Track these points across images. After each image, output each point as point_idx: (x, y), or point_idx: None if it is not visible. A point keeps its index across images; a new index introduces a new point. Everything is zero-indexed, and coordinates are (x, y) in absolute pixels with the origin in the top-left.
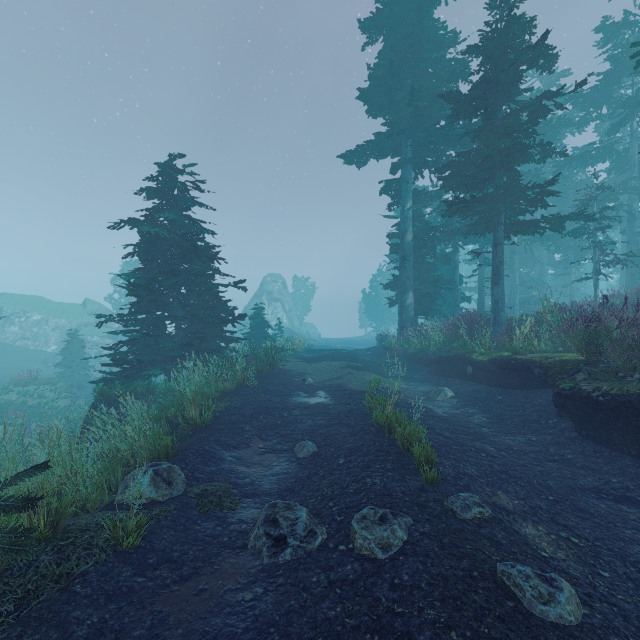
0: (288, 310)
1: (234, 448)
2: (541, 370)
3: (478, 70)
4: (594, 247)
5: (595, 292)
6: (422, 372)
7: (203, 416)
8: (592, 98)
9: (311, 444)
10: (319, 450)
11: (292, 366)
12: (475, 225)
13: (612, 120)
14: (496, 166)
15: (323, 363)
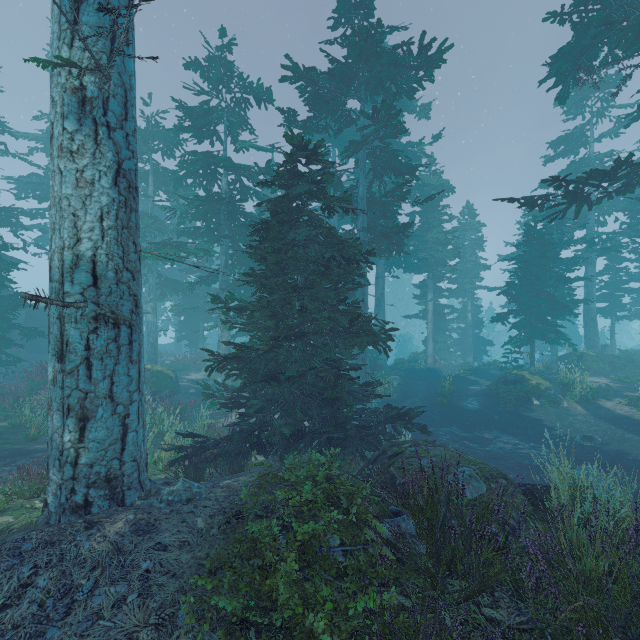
0: None
1: None
2: None
3: None
4: None
5: None
6: None
7: None
8: None
9: None
10: None
11: None
12: None
13: None
14: None
15: None
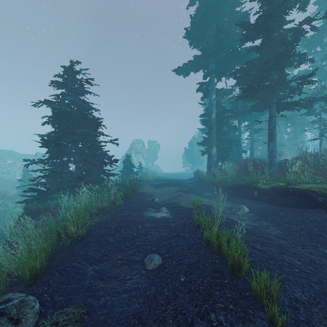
0: (145, 158)
1: (97, 261)
2: (325, 198)
3: (259, 11)
4: (320, 121)
5: (320, 147)
6: (223, 194)
7: (78, 232)
8: (312, 41)
9: (157, 258)
10: (163, 262)
11: (146, 190)
12: (256, 105)
13: (320, 55)
14: (272, 67)
15: (164, 188)
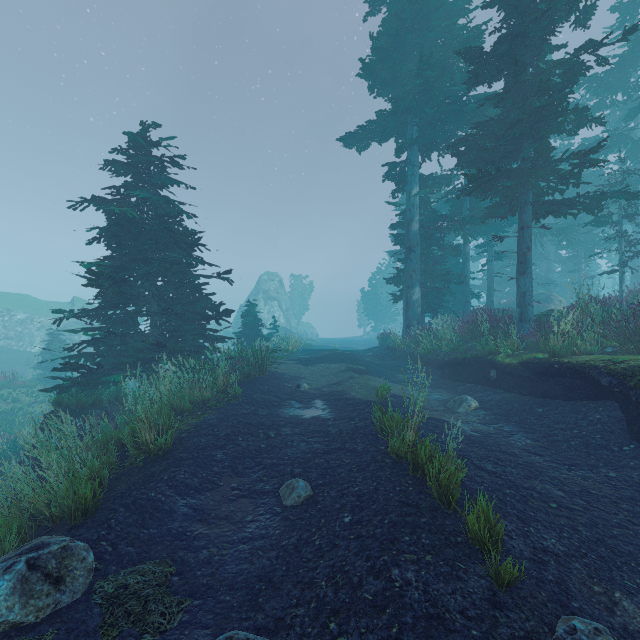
0: (285, 309)
1: (194, 491)
2: (612, 379)
3: (500, 27)
4: (620, 237)
5: (621, 286)
6: (433, 376)
7: (159, 441)
8: (607, 82)
9: (303, 485)
10: (314, 493)
11: (286, 369)
12: (495, 207)
13: (624, 108)
14: (523, 135)
15: (321, 365)
